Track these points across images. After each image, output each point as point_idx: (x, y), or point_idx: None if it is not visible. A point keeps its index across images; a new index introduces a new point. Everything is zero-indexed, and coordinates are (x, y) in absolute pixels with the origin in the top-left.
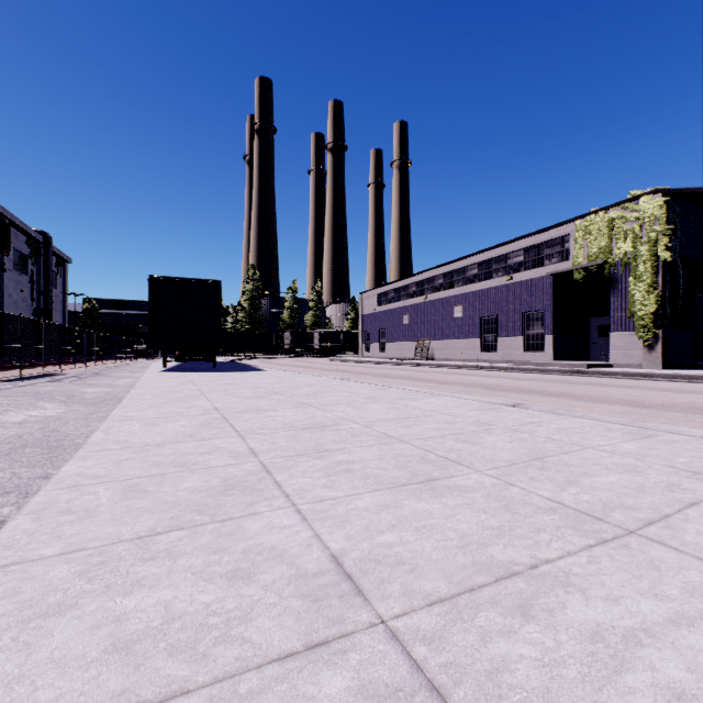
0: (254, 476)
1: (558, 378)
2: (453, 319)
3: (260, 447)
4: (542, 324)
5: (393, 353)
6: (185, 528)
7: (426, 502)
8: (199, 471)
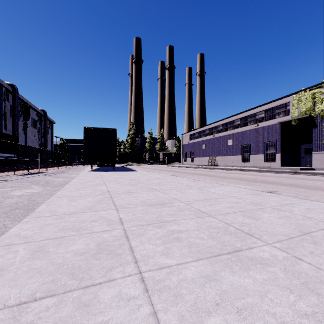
0: (117, 241)
1: (285, 175)
2: (227, 146)
3: (126, 217)
4: (274, 148)
5: (197, 162)
6: (56, 295)
7: (238, 275)
8: (85, 235)
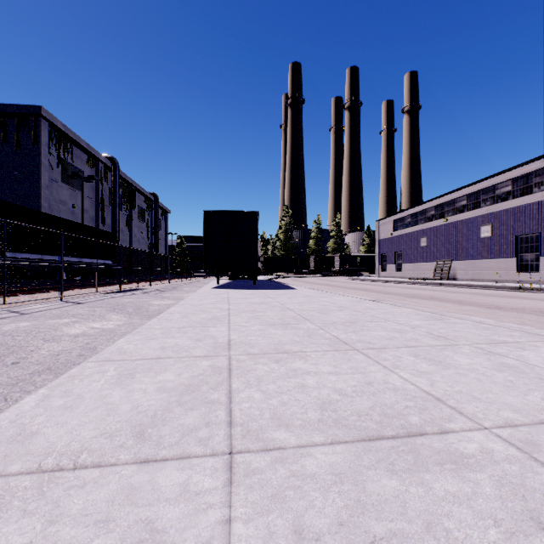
0: None
1: None
2: (479, 239)
3: None
4: None
5: (410, 273)
6: None
7: None
8: None
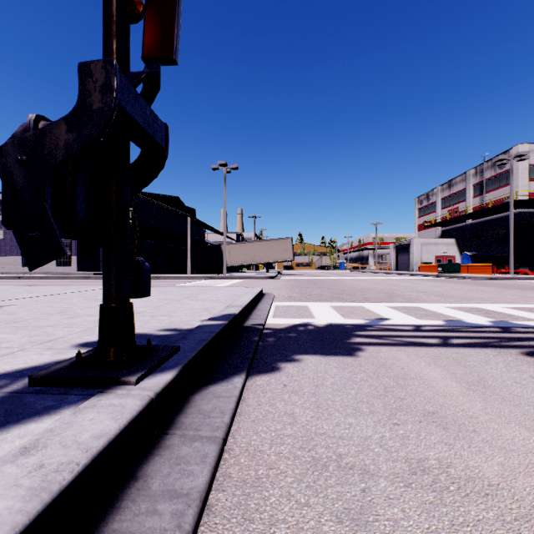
0: None
1: (74, 280)
2: None
3: None
4: (70, 249)
5: None
6: None
7: None
8: None
